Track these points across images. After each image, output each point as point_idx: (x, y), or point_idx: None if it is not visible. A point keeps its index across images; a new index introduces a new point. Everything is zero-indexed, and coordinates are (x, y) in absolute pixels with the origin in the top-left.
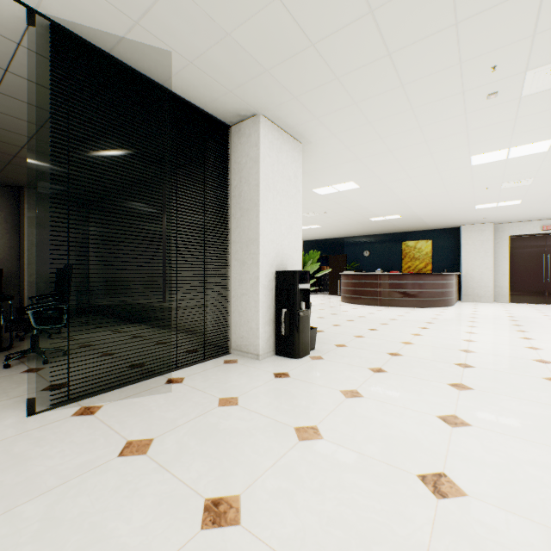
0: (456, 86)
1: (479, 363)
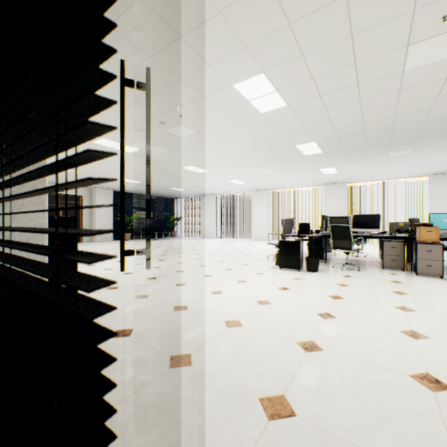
0: (164, 110)
1: (152, 275)
